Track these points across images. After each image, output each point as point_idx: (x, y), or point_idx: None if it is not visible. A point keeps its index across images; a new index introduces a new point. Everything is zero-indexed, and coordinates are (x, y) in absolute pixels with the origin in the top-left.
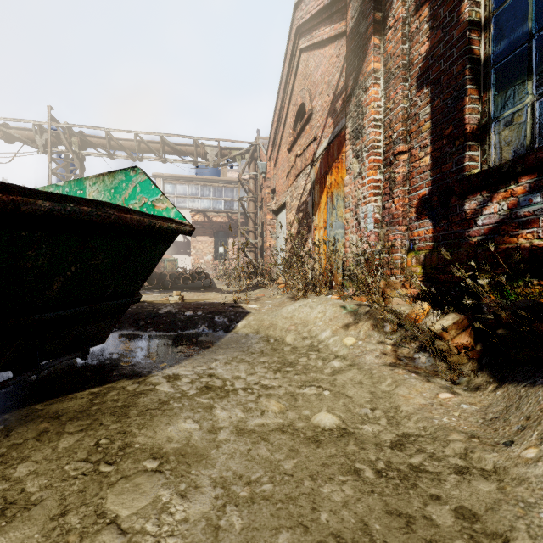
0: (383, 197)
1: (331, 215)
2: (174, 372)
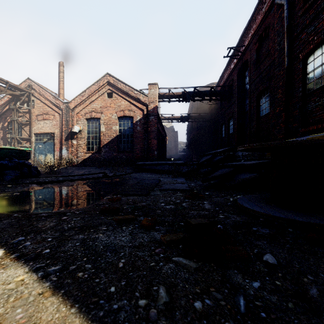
0: None
1: None
2: None
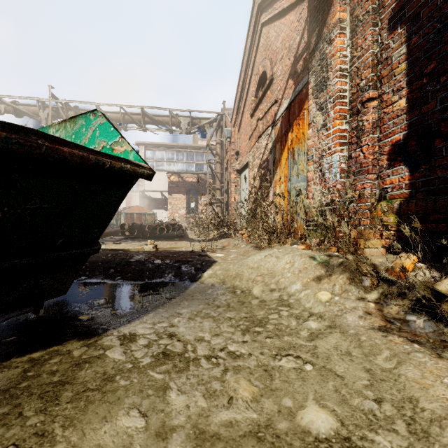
0: (350, 146)
1: (292, 169)
2: (131, 331)
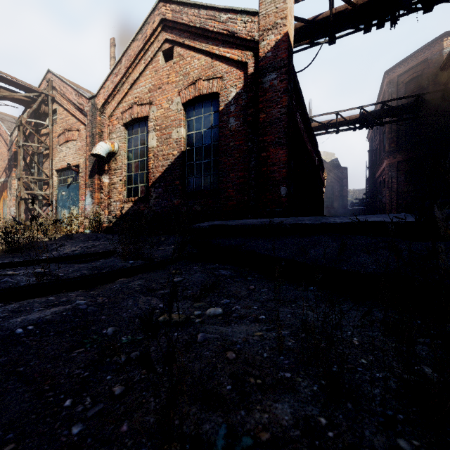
0: None
1: (5, 206)
2: None
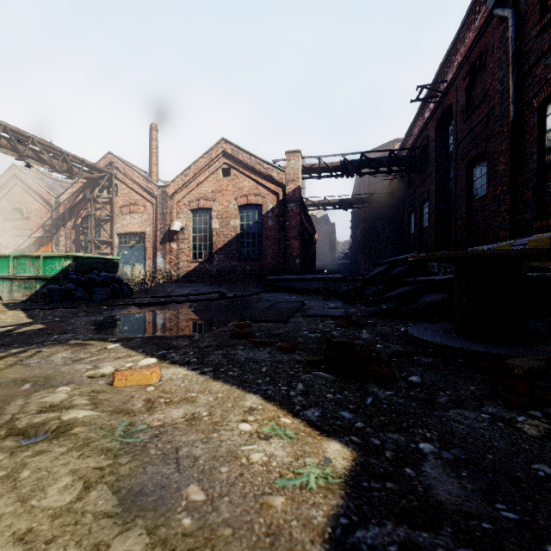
0: None
1: None
2: None
